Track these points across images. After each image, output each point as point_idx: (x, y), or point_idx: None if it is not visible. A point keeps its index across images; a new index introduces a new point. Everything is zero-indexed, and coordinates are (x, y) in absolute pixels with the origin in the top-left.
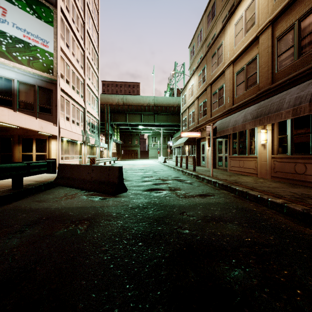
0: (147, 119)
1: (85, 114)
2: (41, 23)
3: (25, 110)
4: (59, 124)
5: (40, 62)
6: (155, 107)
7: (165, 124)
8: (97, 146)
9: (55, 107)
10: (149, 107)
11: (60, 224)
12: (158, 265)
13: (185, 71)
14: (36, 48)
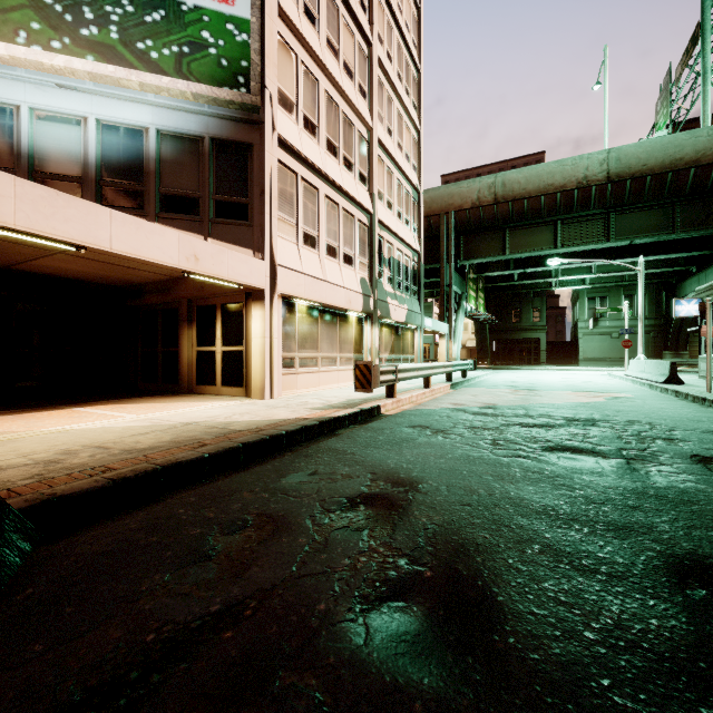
0: (577, 236)
1: (372, 233)
2: None
3: (176, 218)
4: (272, 253)
5: (210, 57)
6: (610, 188)
7: (651, 240)
8: (415, 330)
9: (260, 200)
10: (588, 193)
11: None
12: None
13: None
14: (199, 15)
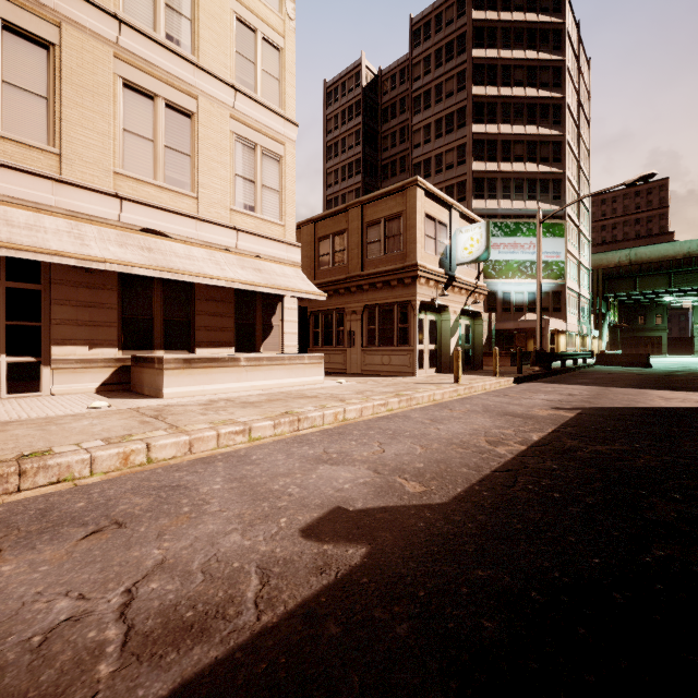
0: (684, 281)
1: (579, 301)
2: (555, 240)
3: (543, 313)
4: (566, 320)
5: (554, 272)
6: None
7: None
8: (587, 336)
9: (564, 306)
10: (690, 260)
11: (628, 369)
12: (665, 371)
13: None
14: (552, 262)
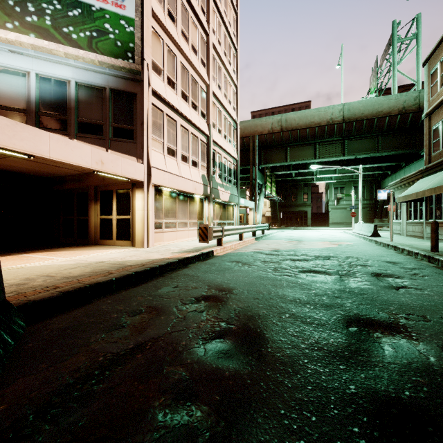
0: (327, 152)
1: (209, 147)
2: None
3: (88, 137)
4: (148, 160)
5: (110, 40)
6: (344, 126)
7: (366, 156)
8: (234, 206)
9: (141, 127)
10: (332, 128)
11: None
12: None
13: (419, 34)
14: (103, 13)
